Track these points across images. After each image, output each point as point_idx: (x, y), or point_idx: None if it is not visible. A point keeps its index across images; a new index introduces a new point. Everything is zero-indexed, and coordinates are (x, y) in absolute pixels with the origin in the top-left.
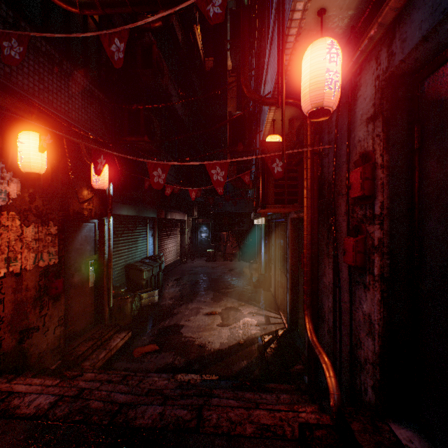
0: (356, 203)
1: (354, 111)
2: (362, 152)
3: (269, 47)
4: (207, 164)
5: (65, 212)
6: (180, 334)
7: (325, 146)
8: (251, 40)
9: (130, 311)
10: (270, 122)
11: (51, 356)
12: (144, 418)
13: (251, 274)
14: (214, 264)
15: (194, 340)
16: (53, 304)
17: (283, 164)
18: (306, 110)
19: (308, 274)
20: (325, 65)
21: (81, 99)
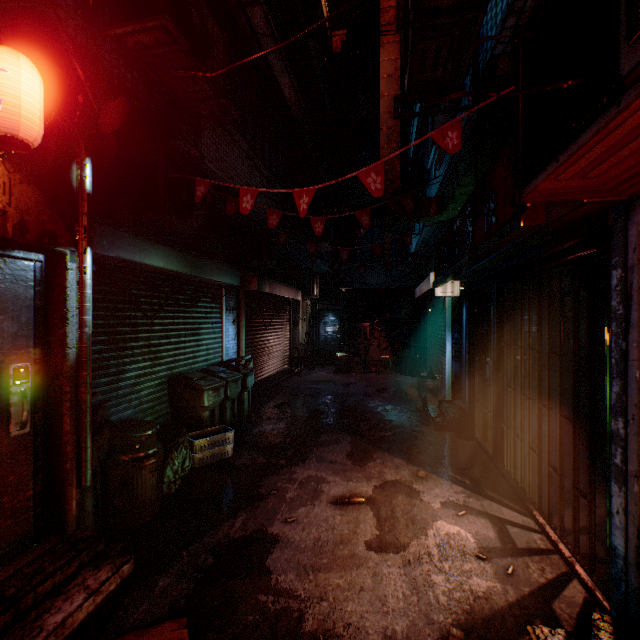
0: None
1: None
2: None
3: None
4: None
5: None
6: (263, 575)
7: None
8: None
9: (151, 491)
10: None
11: None
12: None
13: (424, 400)
14: (348, 378)
15: (301, 611)
16: None
17: None
18: None
19: None
20: None
21: None
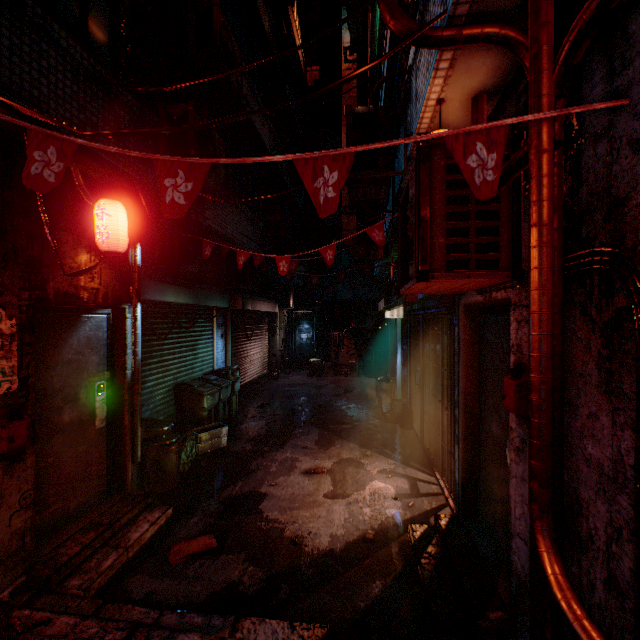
0: None
1: None
2: None
3: None
4: (299, 159)
5: (36, 292)
6: (258, 513)
7: (611, 102)
8: None
9: (175, 467)
10: (432, 107)
11: (1, 572)
12: None
13: (380, 399)
14: (320, 380)
15: (282, 528)
16: (7, 470)
17: (496, 152)
18: None
19: (544, 433)
20: None
21: (71, 81)
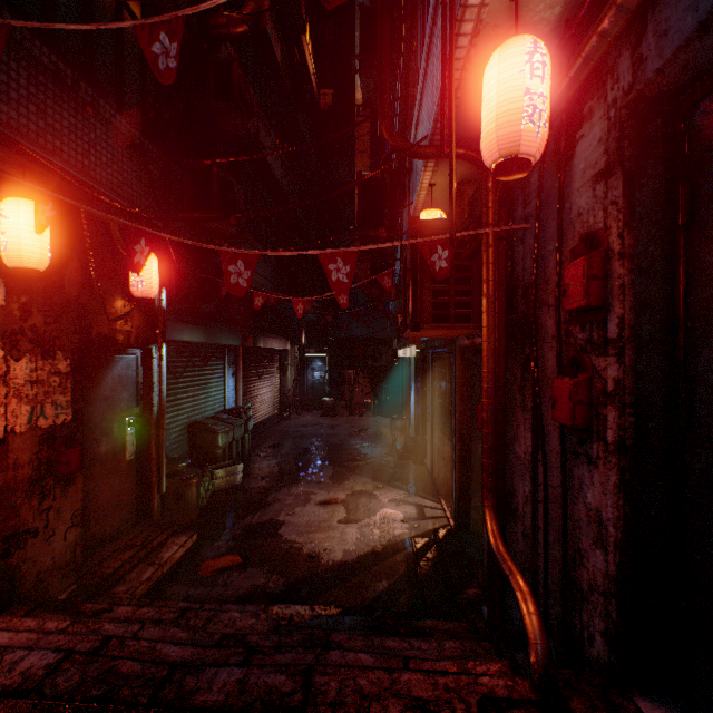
0: (574, 319)
1: (570, 164)
2: (586, 233)
3: (425, 62)
4: (321, 254)
5: (84, 336)
6: (277, 536)
7: (519, 225)
8: (394, 56)
9: (196, 500)
10: (426, 188)
11: (59, 578)
12: (212, 691)
13: (394, 437)
14: (334, 421)
15: (300, 547)
16: (63, 491)
17: (450, 254)
18: (490, 160)
19: (490, 439)
20: (523, 82)
21: (112, 147)
